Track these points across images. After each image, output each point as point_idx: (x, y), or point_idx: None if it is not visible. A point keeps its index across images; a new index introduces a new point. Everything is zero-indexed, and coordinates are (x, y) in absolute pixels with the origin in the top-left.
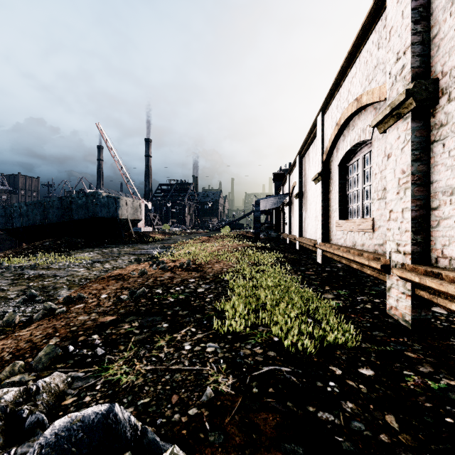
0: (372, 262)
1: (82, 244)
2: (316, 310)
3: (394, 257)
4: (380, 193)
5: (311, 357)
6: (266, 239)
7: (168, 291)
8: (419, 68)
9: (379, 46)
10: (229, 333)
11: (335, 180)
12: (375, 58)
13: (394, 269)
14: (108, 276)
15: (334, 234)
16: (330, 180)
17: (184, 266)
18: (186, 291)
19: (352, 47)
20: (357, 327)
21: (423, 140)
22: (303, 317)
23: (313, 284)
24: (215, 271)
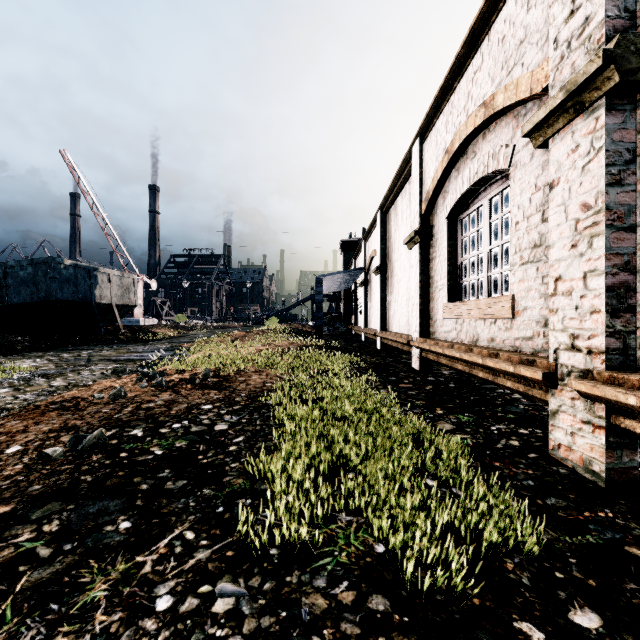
0: (523, 368)
1: (24, 346)
2: (438, 460)
3: (565, 358)
4: (527, 254)
5: (465, 598)
6: (331, 336)
7: (156, 433)
8: (619, 19)
9: (531, 5)
10: (273, 541)
11: (442, 241)
12: (522, 27)
13: (573, 379)
14: (49, 402)
15: (439, 324)
16: (432, 243)
17: (198, 381)
18: (192, 430)
19: (478, 19)
20: (514, 489)
21: (625, 148)
22: (423, 480)
23: (416, 404)
24: (251, 387)
